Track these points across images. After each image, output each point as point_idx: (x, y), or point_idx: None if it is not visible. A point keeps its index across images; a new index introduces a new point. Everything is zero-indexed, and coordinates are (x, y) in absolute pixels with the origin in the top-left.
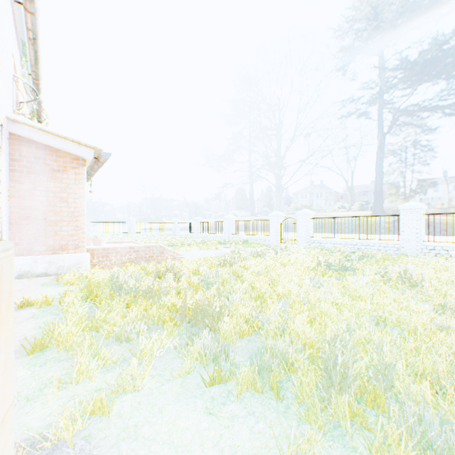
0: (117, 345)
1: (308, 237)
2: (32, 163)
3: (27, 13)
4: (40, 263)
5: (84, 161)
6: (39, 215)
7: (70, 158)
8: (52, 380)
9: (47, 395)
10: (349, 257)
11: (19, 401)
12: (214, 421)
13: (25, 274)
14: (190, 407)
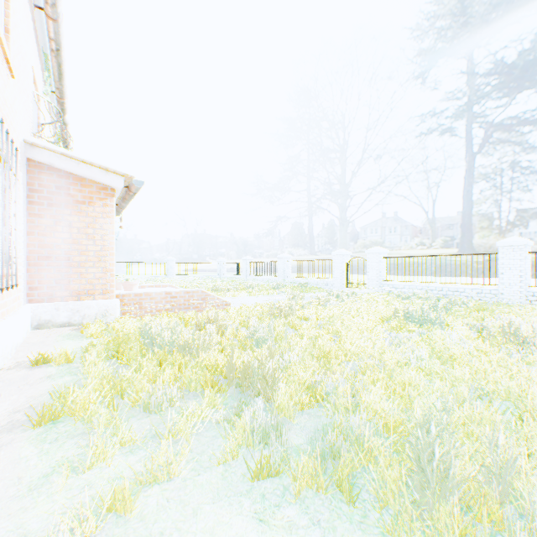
0: (145, 417)
1: (380, 280)
2: (53, 194)
3: (48, 19)
4: (63, 311)
5: (113, 191)
6: (61, 254)
7: (97, 188)
8: (62, 463)
9: (53, 484)
10: (434, 305)
11: (19, 491)
12: (265, 533)
13: (46, 323)
14: (233, 508)
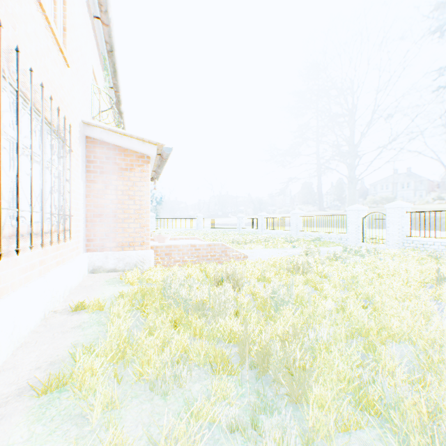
0: (147, 401)
1: (402, 236)
2: (104, 164)
3: (103, 26)
4: (110, 259)
5: (148, 158)
6: (110, 212)
7: (136, 157)
8: None
9: None
10: None
11: None
12: None
13: (98, 268)
14: None
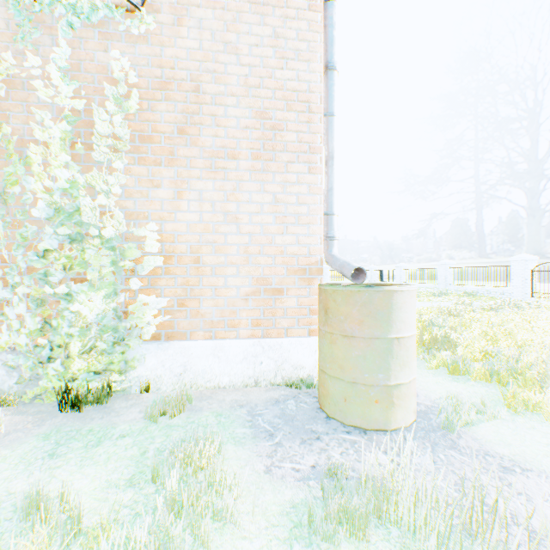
0: None
1: None
2: None
3: None
4: None
5: None
6: None
7: None
8: None
9: None
10: None
11: None
12: (460, 384)
13: None
14: (443, 378)
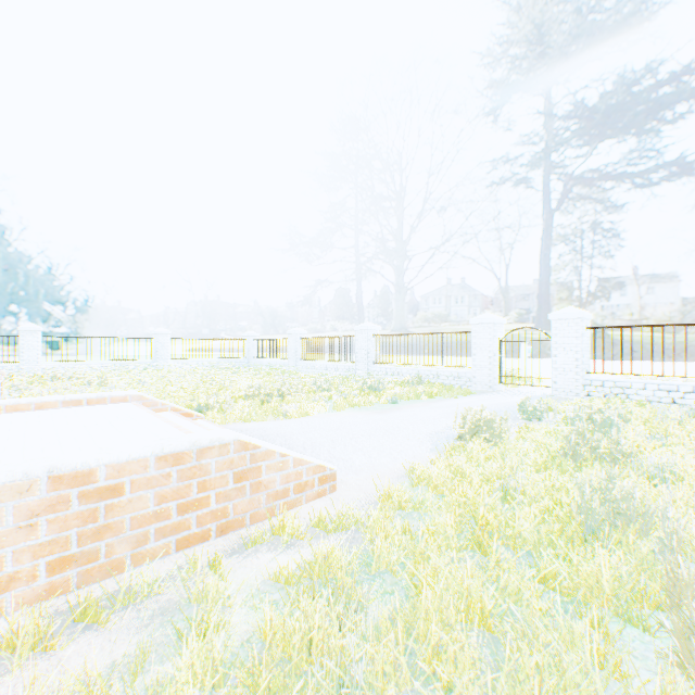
0: None
1: (582, 372)
2: None
3: None
4: None
5: None
6: None
7: None
8: None
9: None
10: None
11: None
12: None
13: None
14: None
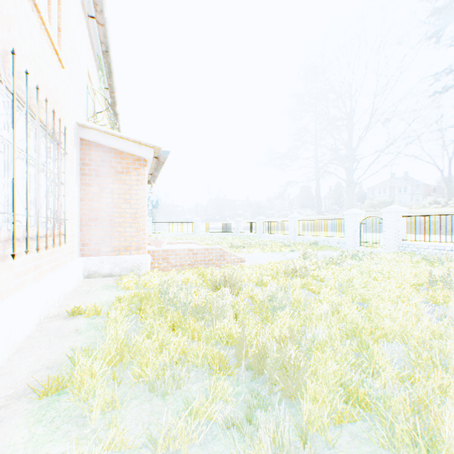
0: (146, 401)
1: (398, 239)
2: (99, 167)
3: (99, 26)
4: (106, 263)
5: (145, 162)
6: (105, 216)
7: (132, 160)
8: None
9: None
10: None
11: None
12: None
13: (93, 273)
14: None
